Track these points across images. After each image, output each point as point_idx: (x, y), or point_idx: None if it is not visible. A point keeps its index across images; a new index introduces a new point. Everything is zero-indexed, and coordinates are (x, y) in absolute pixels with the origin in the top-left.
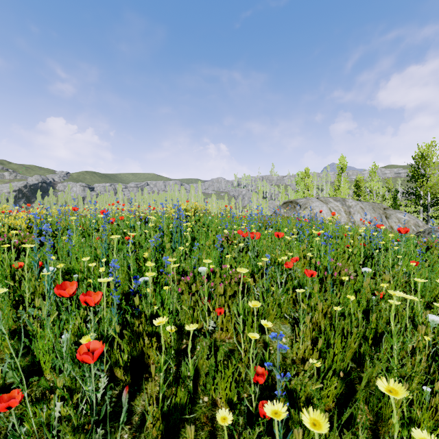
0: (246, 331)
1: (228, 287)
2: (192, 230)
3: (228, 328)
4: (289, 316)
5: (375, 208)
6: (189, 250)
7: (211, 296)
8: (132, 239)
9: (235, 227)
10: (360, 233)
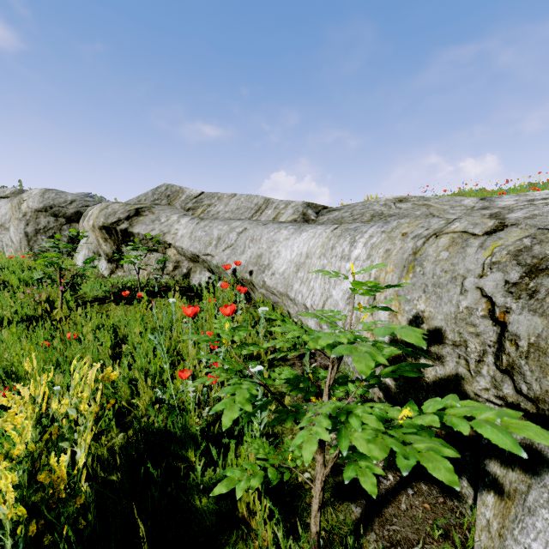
0: None
1: None
2: None
3: None
4: None
5: None
6: None
7: None
8: None
9: None
10: None
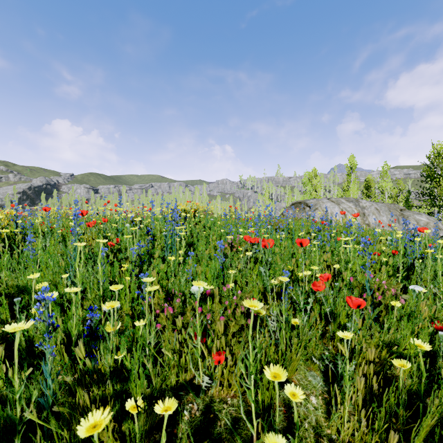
0: (259, 396)
1: (230, 321)
2: (191, 233)
3: (231, 382)
4: (318, 360)
5: (391, 210)
6: (184, 259)
7: (206, 332)
8: (116, 245)
9: (241, 230)
10: (386, 237)
